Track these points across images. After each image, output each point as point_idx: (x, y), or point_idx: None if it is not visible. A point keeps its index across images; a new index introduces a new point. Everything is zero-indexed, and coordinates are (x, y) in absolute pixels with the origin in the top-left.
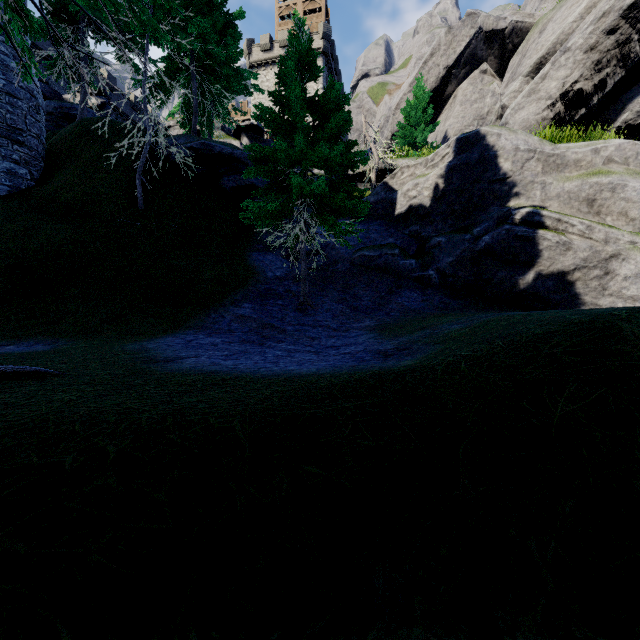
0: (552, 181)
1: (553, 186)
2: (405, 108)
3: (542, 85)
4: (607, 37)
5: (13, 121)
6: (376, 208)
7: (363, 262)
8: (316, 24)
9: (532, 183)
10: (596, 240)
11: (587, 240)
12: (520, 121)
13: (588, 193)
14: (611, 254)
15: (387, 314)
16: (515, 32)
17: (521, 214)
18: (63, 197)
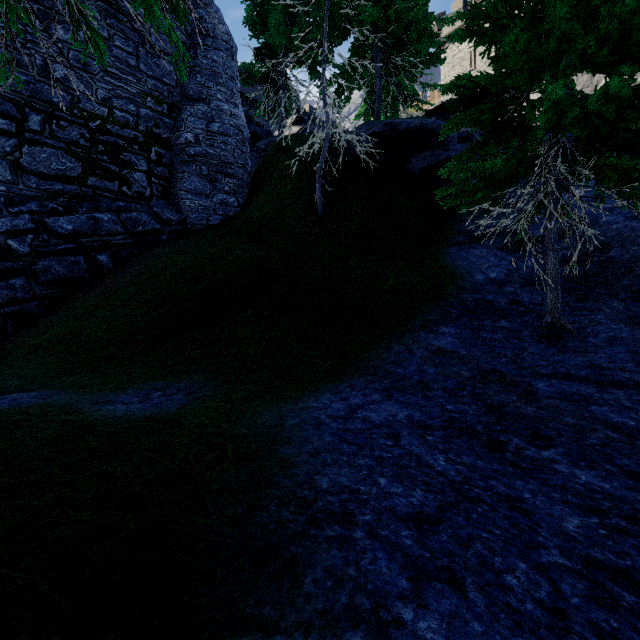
0: None
1: None
2: None
3: None
4: None
5: (225, 157)
6: None
7: None
8: None
9: None
10: None
11: None
12: None
13: None
14: None
15: None
16: None
17: None
18: (256, 216)
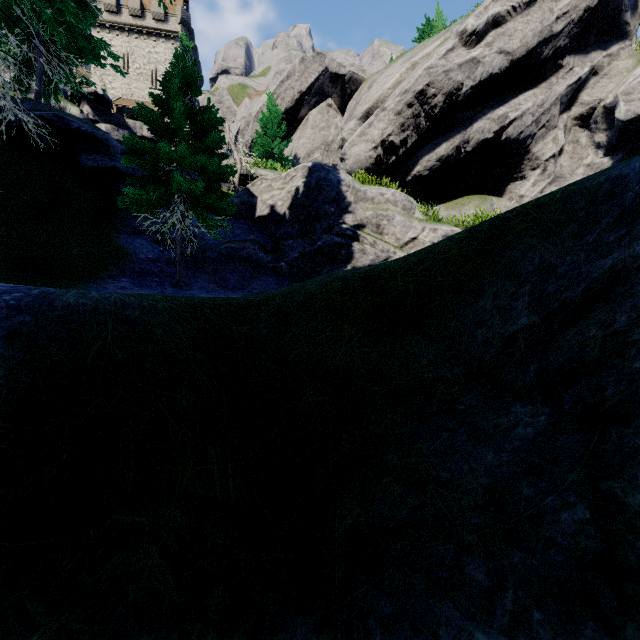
0: (359, 209)
1: (359, 212)
2: (264, 119)
3: (369, 130)
4: (408, 108)
5: None
6: (240, 209)
7: (229, 252)
8: (173, 6)
9: (348, 208)
10: (378, 249)
11: (374, 249)
12: (355, 155)
13: (377, 220)
14: (385, 258)
15: (250, 291)
16: (352, 81)
17: (340, 228)
18: None
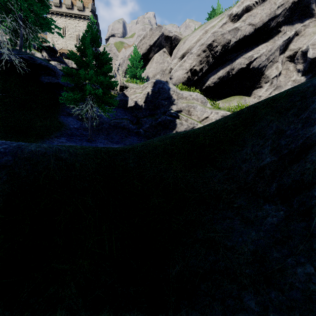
0: (179, 102)
1: (179, 104)
2: (132, 59)
3: (184, 64)
4: (203, 53)
5: None
6: (120, 103)
7: (115, 124)
8: (87, 3)
9: (173, 102)
10: (189, 123)
11: (186, 122)
12: (177, 76)
13: (188, 108)
14: (192, 127)
15: (125, 144)
16: (175, 39)
17: (169, 112)
18: None
